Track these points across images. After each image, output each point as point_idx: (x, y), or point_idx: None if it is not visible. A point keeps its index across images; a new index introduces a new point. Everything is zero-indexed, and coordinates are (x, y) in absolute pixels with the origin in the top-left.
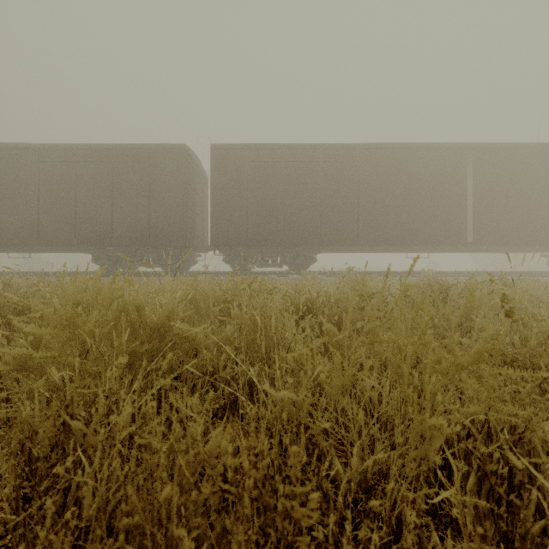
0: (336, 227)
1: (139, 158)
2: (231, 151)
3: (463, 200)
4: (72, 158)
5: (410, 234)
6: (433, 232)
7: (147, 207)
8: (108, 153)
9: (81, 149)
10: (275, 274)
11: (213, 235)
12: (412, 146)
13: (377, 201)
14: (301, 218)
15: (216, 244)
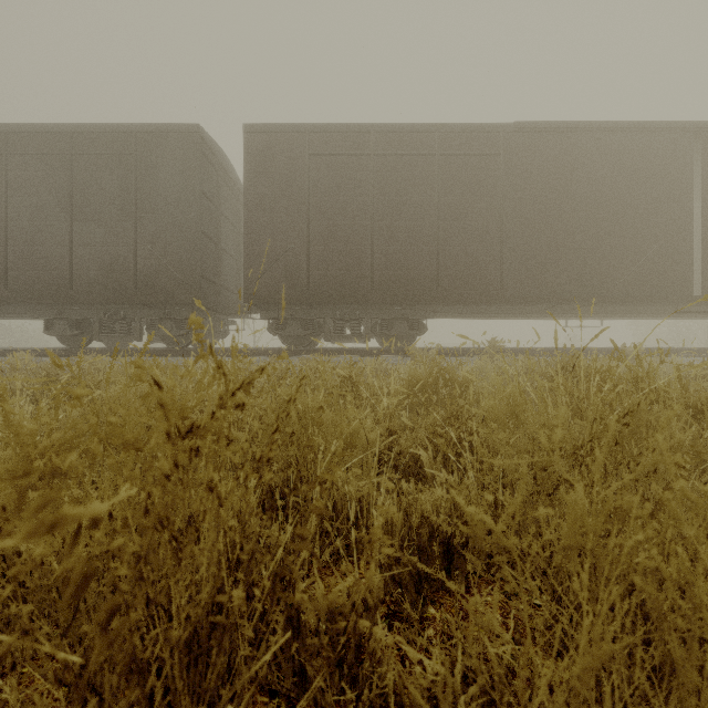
0: (464, 270)
1: (118, 148)
2: (279, 136)
3: (686, 222)
4: (1, 148)
5: (593, 282)
6: (634, 279)
7: (133, 234)
8: (64, 139)
9: (16, 133)
10: (357, 353)
11: (247, 284)
12: (597, 126)
13: (534, 224)
14: (402, 254)
15: (253, 299)
